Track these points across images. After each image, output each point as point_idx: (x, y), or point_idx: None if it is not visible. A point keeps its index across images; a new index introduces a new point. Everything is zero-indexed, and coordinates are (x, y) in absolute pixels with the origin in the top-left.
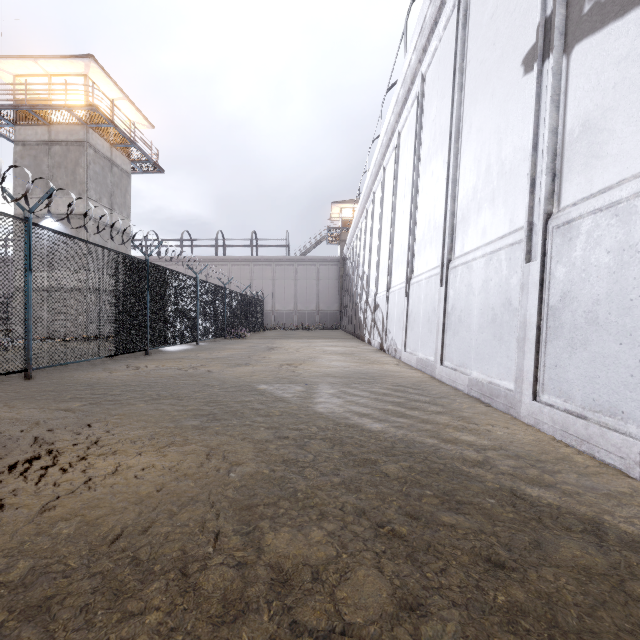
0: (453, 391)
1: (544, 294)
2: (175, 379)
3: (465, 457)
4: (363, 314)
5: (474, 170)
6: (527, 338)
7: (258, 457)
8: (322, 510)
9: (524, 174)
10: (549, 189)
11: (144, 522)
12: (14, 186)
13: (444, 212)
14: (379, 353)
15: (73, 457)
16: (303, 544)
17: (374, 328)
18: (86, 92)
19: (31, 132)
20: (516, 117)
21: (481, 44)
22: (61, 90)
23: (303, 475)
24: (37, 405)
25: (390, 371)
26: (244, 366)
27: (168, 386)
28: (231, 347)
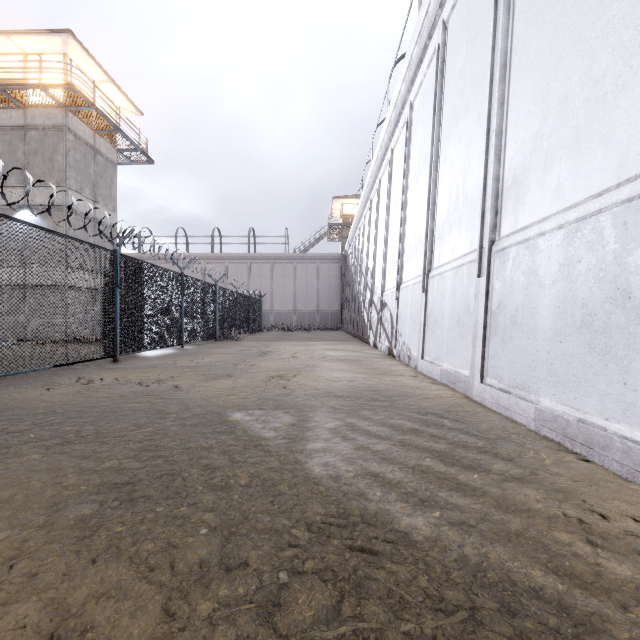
0: (509, 425)
1: None
2: (123, 401)
3: None
4: (367, 314)
5: (535, 110)
6: None
7: None
8: None
9: None
10: None
11: None
12: None
13: (483, 178)
14: (388, 359)
15: None
16: None
17: (380, 330)
18: (65, 72)
19: (5, 116)
20: None
21: None
22: (35, 68)
23: None
24: None
25: (408, 387)
26: (224, 379)
27: (105, 414)
28: (219, 351)
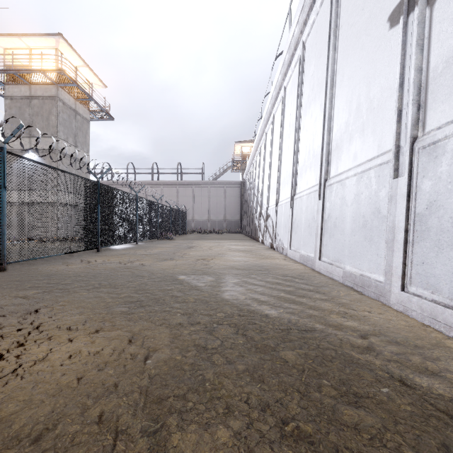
0: (330, 281)
1: (411, 203)
2: (115, 271)
3: (352, 343)
4: (258, 222)
5: (346, 109)
6: (396, 240)
7: (173, 343)
8: (228, 403)
9: (391, 108)
10: (415, 117)
11: (56, 418)
12: (4, 129)
13: (321, 143)
14: (270, 250)
15: (13, 343)
16: (209, 448)
17: (266, 232)
18: (57, 61)
19: (17, 90)
20: (383, 63)
21: (351, 11)
22: (38, 59)
23: (211, 362)
24: (1, 293)
25: (280, 264)
26: (169, 260)
27: (109, 277)
28: (161, 246)
